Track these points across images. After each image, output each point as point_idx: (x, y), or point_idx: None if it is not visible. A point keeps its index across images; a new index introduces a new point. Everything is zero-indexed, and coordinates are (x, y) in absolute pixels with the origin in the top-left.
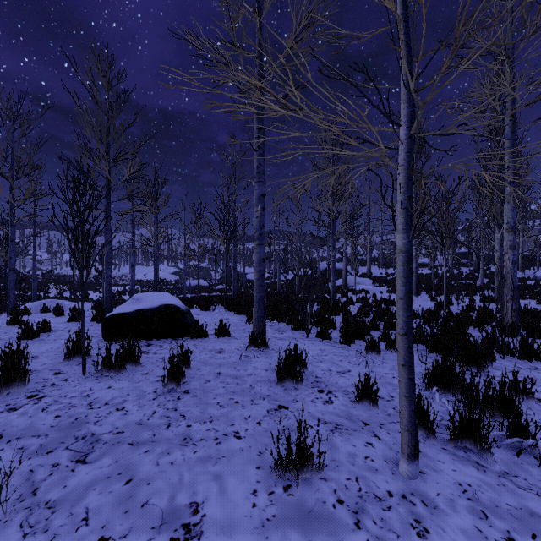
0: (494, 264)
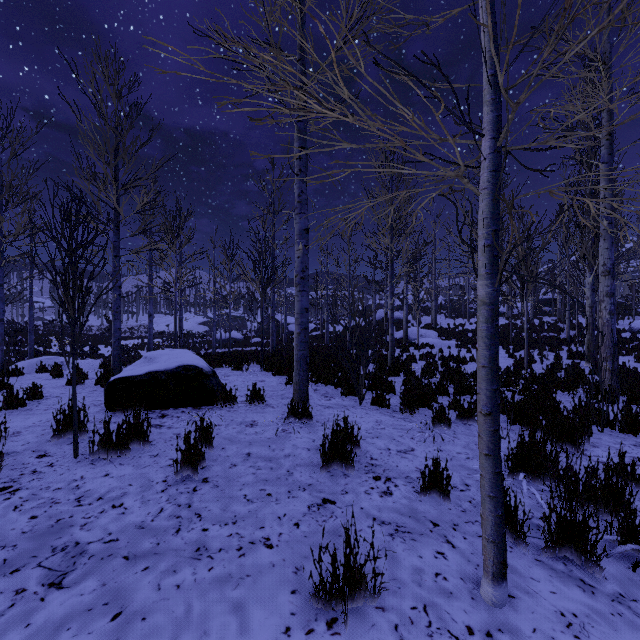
0: (582, 312)
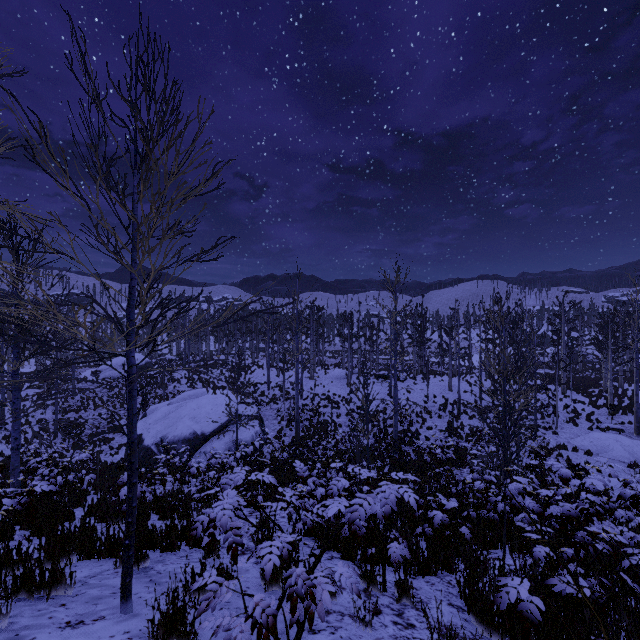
0: None
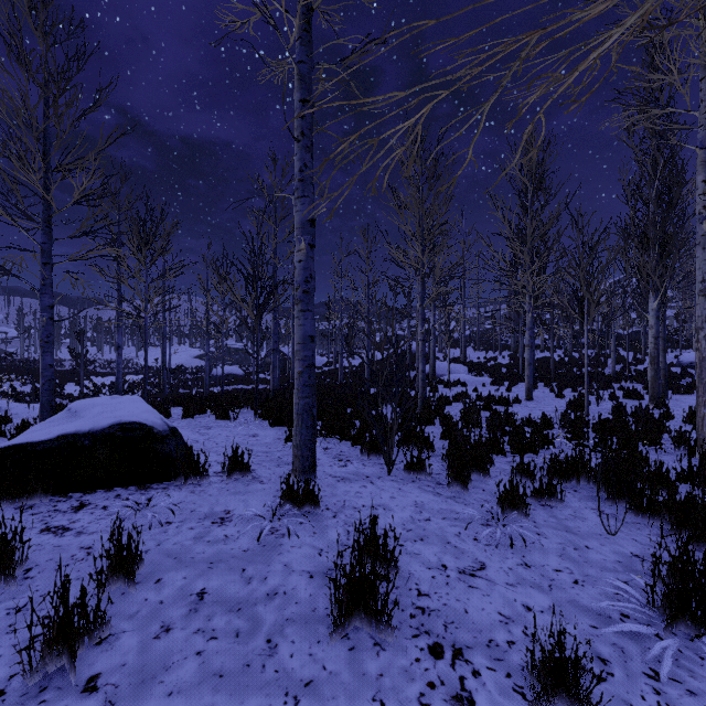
0: (621, 345)
